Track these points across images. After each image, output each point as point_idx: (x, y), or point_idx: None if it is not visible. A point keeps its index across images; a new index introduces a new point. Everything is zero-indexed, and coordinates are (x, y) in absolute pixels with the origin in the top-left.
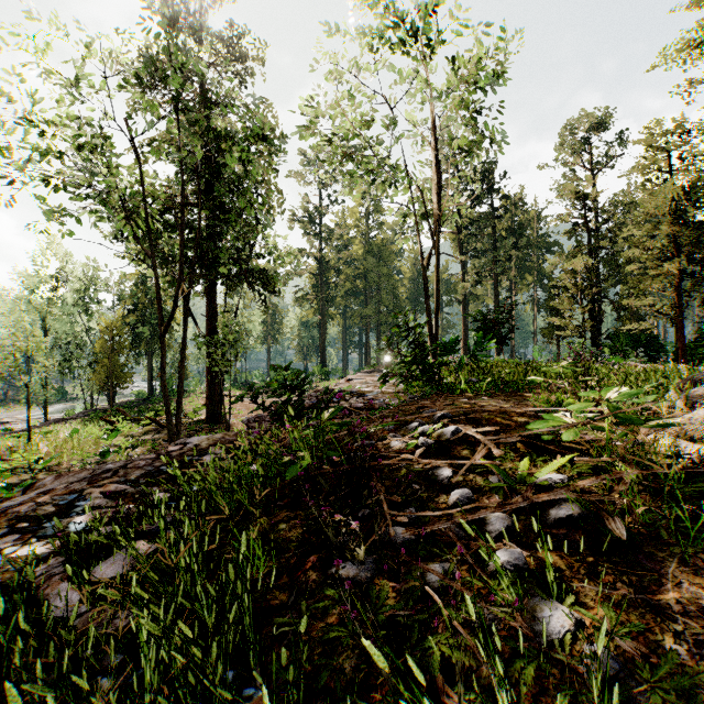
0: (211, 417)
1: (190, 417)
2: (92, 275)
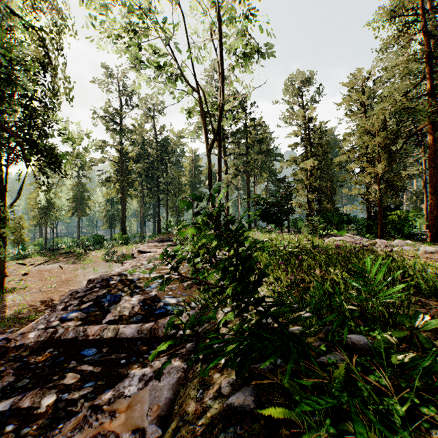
0: None
1: None
2: None
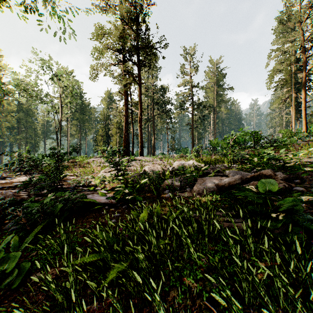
0: None
1: None
2: None
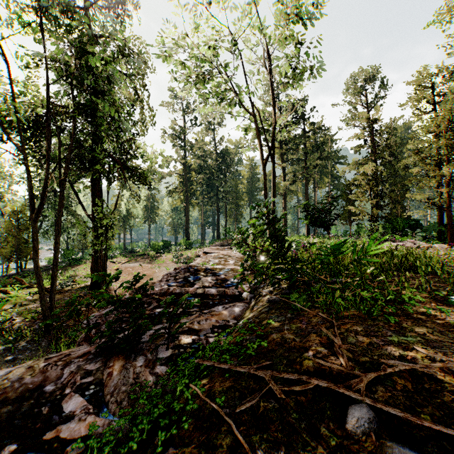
0: (94, 284)
1: (79, 283)
2: (7, 171)
